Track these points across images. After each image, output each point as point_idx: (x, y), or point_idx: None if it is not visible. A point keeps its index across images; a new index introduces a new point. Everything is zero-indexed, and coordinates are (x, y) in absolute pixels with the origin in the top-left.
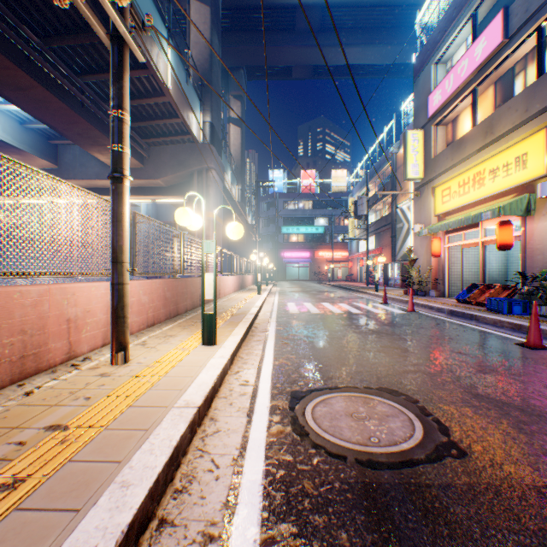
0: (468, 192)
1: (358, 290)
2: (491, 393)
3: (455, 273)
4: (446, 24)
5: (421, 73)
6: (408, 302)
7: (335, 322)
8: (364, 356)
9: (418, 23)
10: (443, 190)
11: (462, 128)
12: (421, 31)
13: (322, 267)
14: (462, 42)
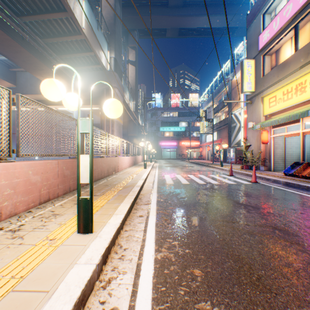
0: (291, 98)
1: (209, 165)
2: None
3: (277, 155)
4: None
5: (253, 22)
6: (252, 176)
7: (203, 193)
8: (251, 243)
9: None
10: (270, 98)
11: (284, 55)
12: None
13: (184, 151)
14: None
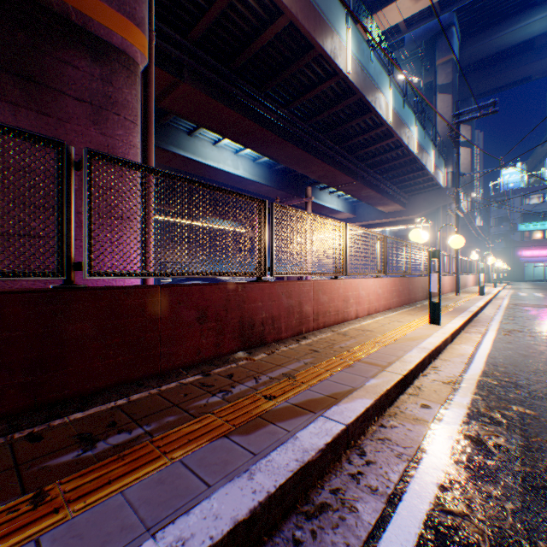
0: None
1: None
2: None
3: None
4: None
5: None
6: None
7: None
8: None
9: None
10: None
11: None
12: None
13: None
14: None
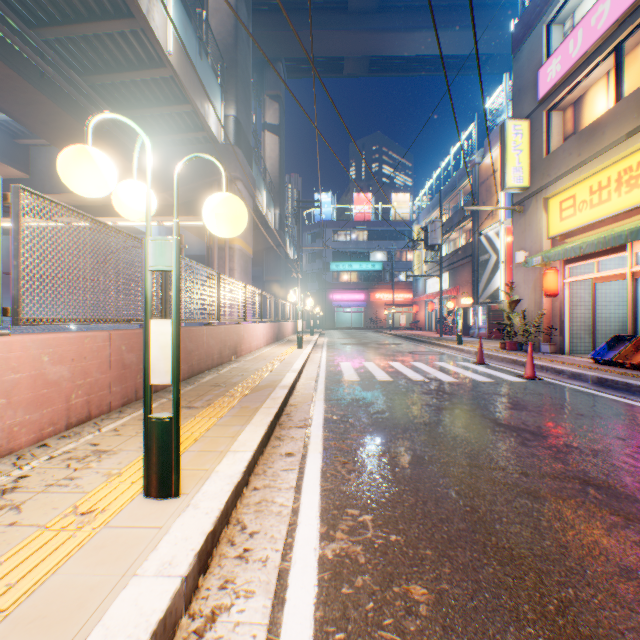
0: (609, 200)
1: (433, 342)
2: None
3: (577, 320)
4: None
5: (526, 41)
6: (527, 364)
7: (423, 402)
8: (538, 519)
9: None
10: (562, 200)
11: (593, 110)
12: None
13: (380, 312)
14: None
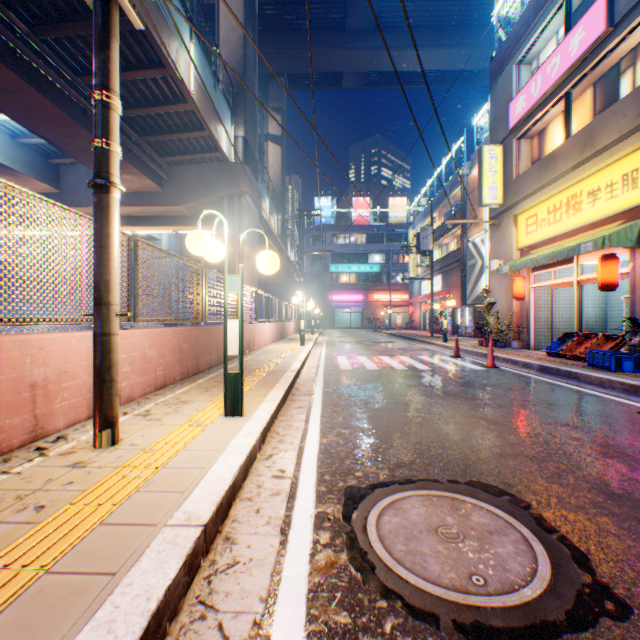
0: (561, 220)
1: (422, 340)
2: (631, 491)
3: (542, 320)
4: (532, 14)
5: (500, 76)
6: (488, 356)
7: (398, 382)
8: (441, 431)
9: (496, 16)
10: (527, 217)
11: (552, 142)
12: (500, 24)
13: (378, 312)
14: (552, 36)
